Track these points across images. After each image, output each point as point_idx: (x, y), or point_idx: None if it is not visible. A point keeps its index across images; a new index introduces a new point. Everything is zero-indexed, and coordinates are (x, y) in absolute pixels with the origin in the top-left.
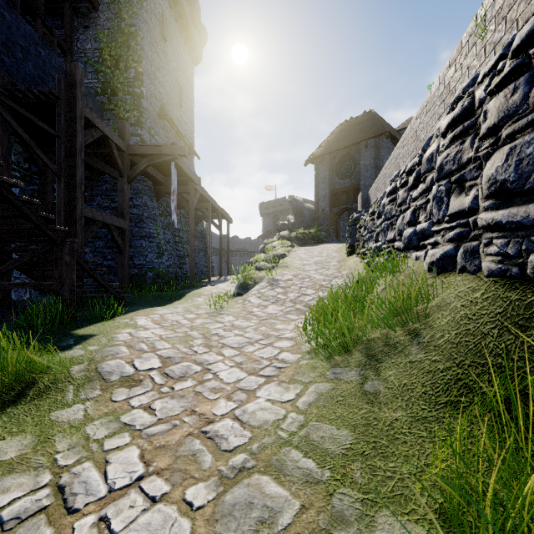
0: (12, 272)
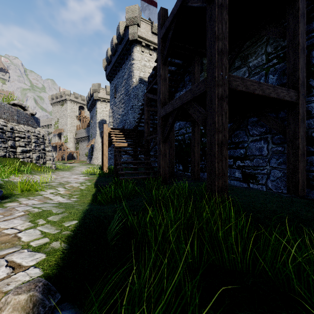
0: (269, 161)
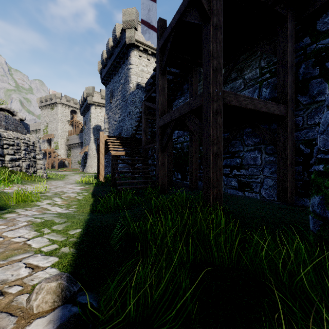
0: (263, 170)
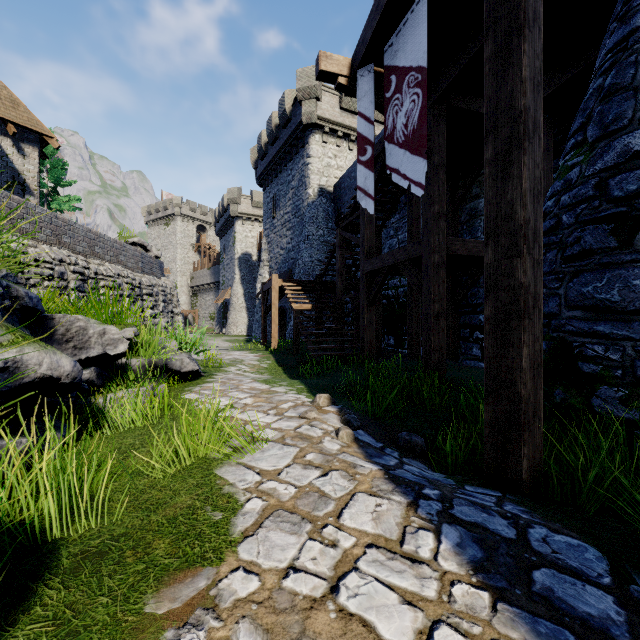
0: None
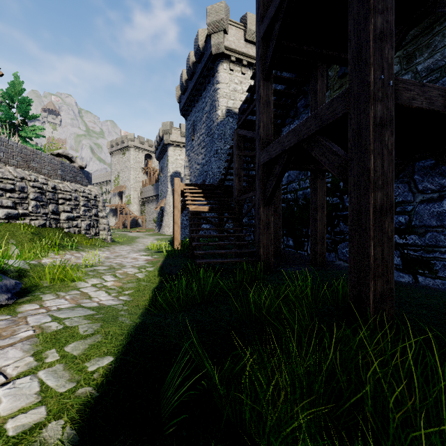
0: None
